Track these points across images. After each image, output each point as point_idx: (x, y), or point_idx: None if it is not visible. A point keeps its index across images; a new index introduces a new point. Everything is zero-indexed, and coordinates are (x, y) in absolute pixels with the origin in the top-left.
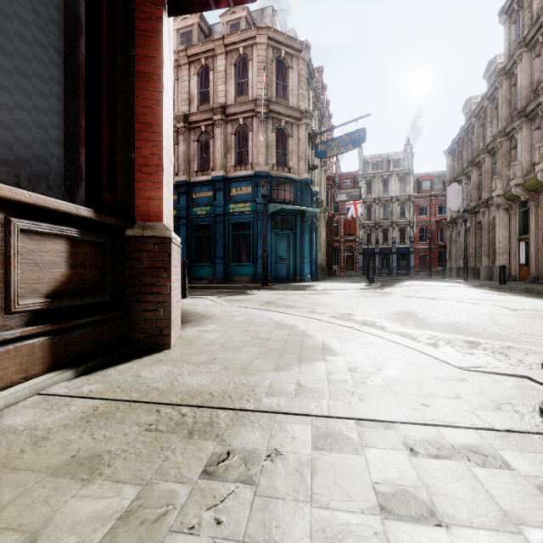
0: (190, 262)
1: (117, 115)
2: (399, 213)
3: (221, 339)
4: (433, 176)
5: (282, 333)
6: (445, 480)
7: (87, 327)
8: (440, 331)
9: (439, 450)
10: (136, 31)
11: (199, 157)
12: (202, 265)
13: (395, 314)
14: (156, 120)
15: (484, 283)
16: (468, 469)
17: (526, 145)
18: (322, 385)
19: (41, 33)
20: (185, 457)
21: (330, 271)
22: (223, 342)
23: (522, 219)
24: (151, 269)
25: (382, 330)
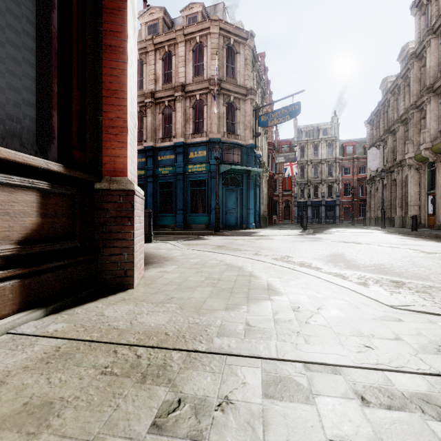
0: (156, 213)
1: (86, 82)
2: (327, 172)
3: (179, 279)
4: (355, 142)
5: (231, 274)
6: (404, 438)
7: (57, 270)
8: (368, 271)
9: (390, 400)
10: (103, 9)
11: (163, 127)
12: (166, 215)
13: (327, 256)
14: (121, 88)
15: (399, 230)
16: (425, 424)
17: (434, 115)
18: (269, 325)
19: (15, 5)
20: (136, 406)
21: (270, 220)
22: (180, 282)
23: (430, 177)
24: (116, 218)
25: (317, 270)
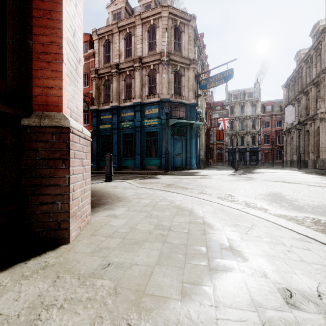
0: (119, 157)
1: None
2: (251, 126)
3: (125, 228)
4: (273, 103)
5: (182, 220)
6: None
7: None
8: (319, 214)
9: None
10: None
11: (125, 91)
12: (127, 158)
13: (267, 195)
14: (55, 7)
15: (315, 171)
16: None
17: None
18: None
19: None
20: None
21: (207, 163)
22: (126, 232)
23: None
24: (48, 160)
25: (266, 212)
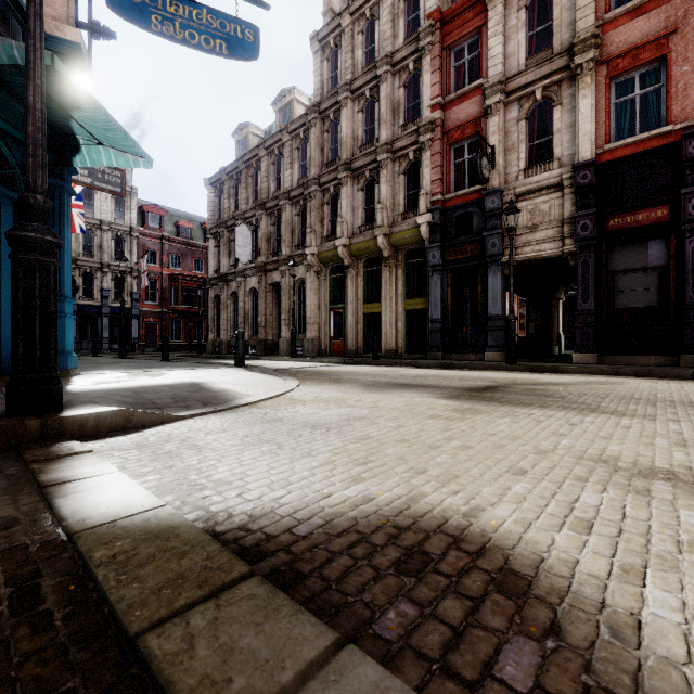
0: None
1: None
2: (114, 251)
3: None
4: (164, 211)
5: None
6: None
7: None
8: None
9: None
10: None
11: None
12: None
13: None
14: None
15: (355, 360)
16: None
17: (351, 204)
18: None
19: None
20: None
21: None
22: None
23: (332, 286)
24: None
25: None
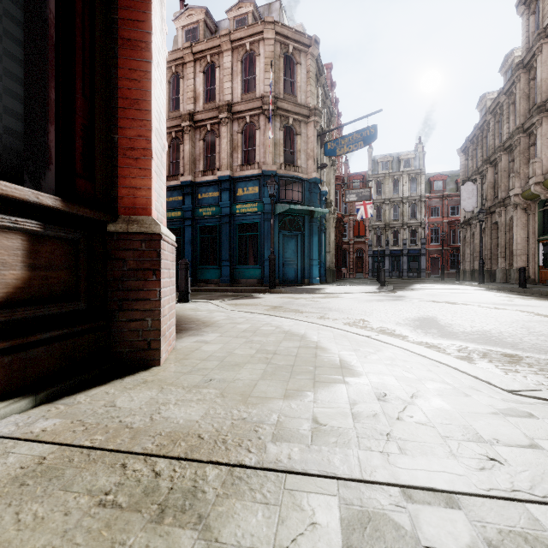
0: (195, 264)
1: (95, 88)
2: (410, 214)
3: (221, 353)
4: (445, 176)
5: (291, 345)
6: None
7: (53, 343)
8: (470, 341)
9: None
10: None
11: (205, 156)
12: (208, 267)
13: (415, 320)
14: (143, 96)
15: (503, 286)
16: None
17: (546, 141)
18: (346, 423)
19: None
20: None
21: (339, 274)
22: (223, 356)
23: (541, 219)
24: (137, 271)
25: (403, 340)
